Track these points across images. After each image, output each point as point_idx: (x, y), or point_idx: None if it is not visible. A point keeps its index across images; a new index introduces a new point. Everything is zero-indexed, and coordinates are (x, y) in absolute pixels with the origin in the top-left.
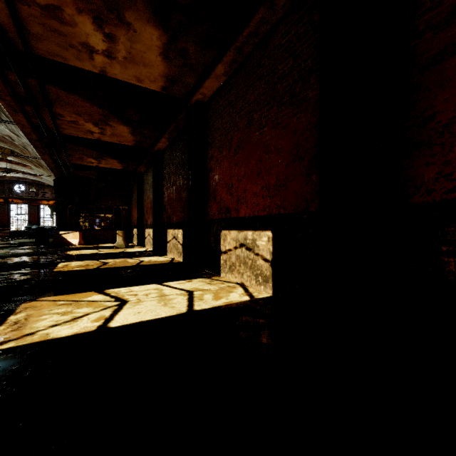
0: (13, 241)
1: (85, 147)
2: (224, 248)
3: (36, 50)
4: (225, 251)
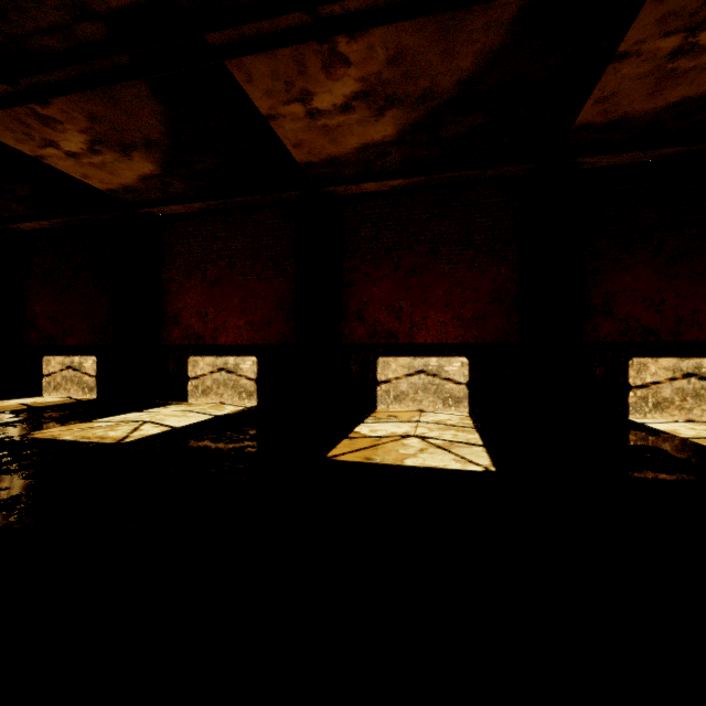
0: None
1: None
2: (195, 374)
3: None
4: (196, 377)
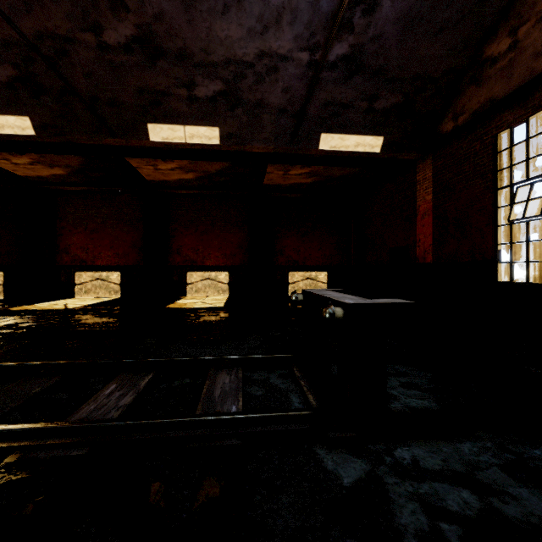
0: None
1: None
2: (80, 282)
3: None
4: (81, 283)
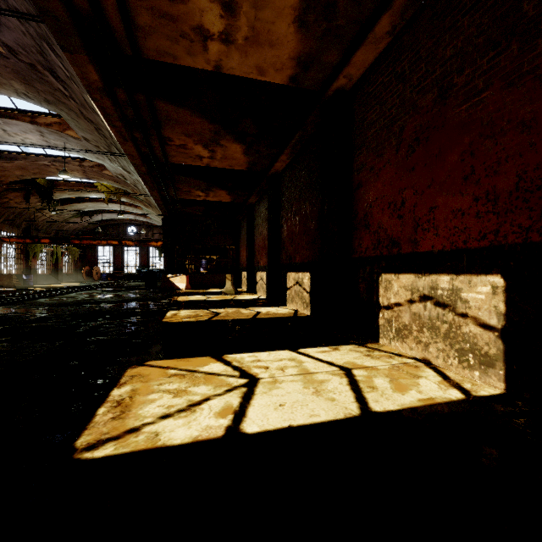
0: (126, 285)
1: (193, 177)
2: (386, 301)
3: (144, 51)
4: (388, 306)
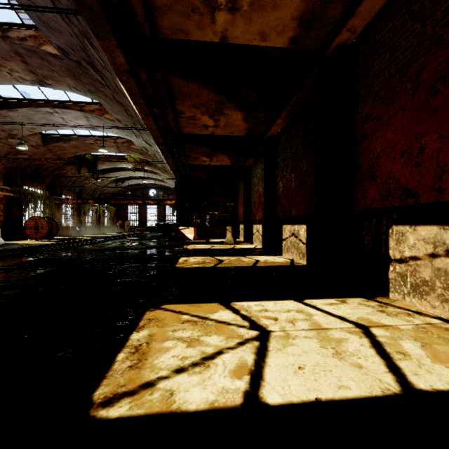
0: (148, 235)
1: (200, 145)
2: (399, 254)
3: (161, 31)
4: (401, 259)
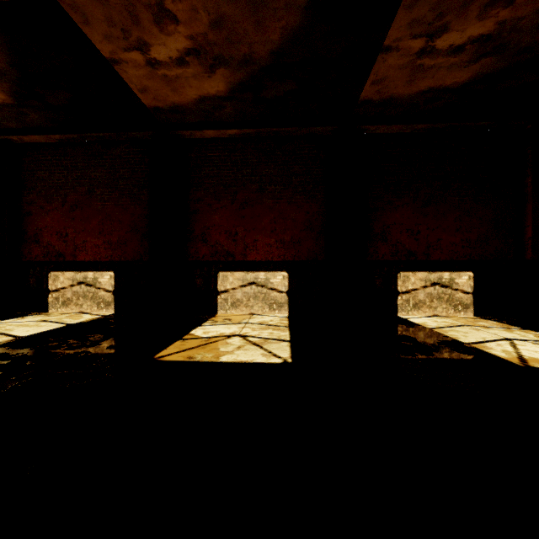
0: None
1: None
2: (55, 287)
3: None
4: (56, 290)
